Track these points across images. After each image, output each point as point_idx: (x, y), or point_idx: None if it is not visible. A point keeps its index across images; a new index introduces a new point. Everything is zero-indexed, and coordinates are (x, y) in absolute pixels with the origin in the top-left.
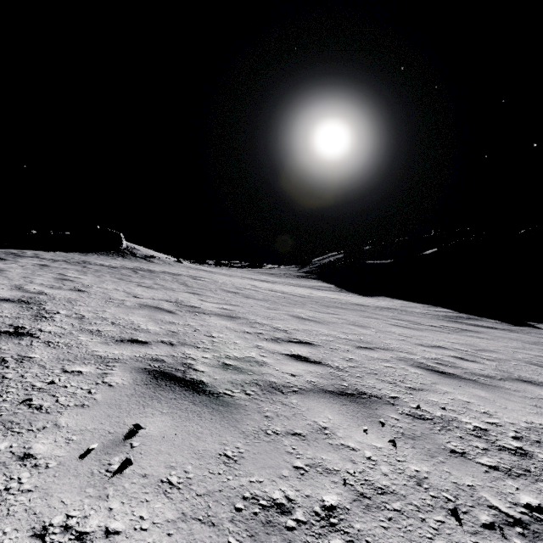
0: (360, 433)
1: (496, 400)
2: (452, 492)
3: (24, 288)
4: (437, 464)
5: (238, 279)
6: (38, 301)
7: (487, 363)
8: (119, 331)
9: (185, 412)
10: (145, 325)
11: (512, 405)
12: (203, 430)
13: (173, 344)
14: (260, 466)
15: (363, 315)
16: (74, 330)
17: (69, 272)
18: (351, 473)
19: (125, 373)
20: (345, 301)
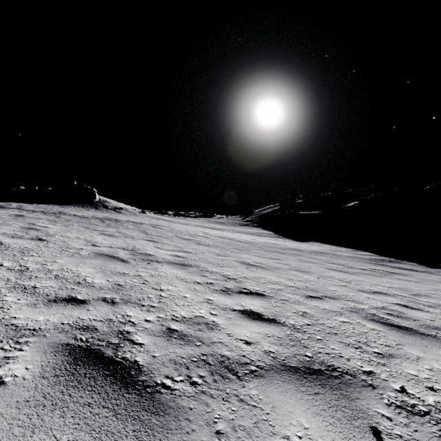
0: None
1: None
2: None
3: None
4: None
5: (192, 227)
6: None
7: (431, 311)
8: (58, 286)
9: (96, 438)
10: (91, 277)
11: None
12: None
13: (115, 301)
14: None
15: (302, 259)
16: (5, 287)
17: (39, 222)
18: None
19: (36, 356)
20: (284, 246)
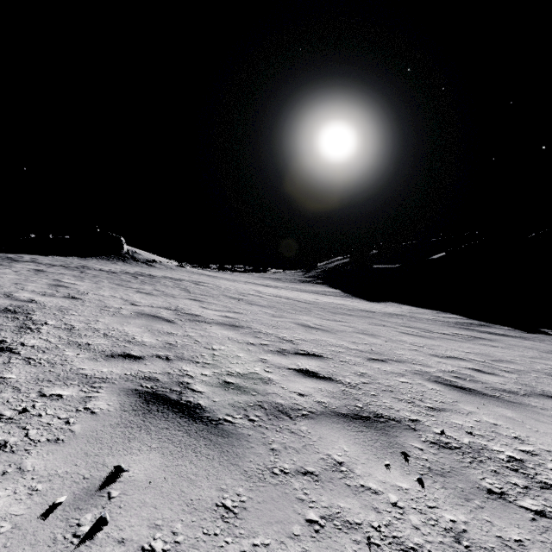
0: (381, 470)
1: (525, 420)
2: (499, 551)
3: (13, 295)
4: (474, 510)
5: (242, 284)
6: (26, 310)
7: (507, 376)
8: (111, 344)
9: (178, 447)
10: (140, 336)
11: (544, 428)
12: (198, 471)
13: (169, 358)
14: (265, 520)
15: (372, 322)
16: (60, 344)
17: (65, 278)
18: (376, 526)
19: (112, 396)
20: (352, 307)
